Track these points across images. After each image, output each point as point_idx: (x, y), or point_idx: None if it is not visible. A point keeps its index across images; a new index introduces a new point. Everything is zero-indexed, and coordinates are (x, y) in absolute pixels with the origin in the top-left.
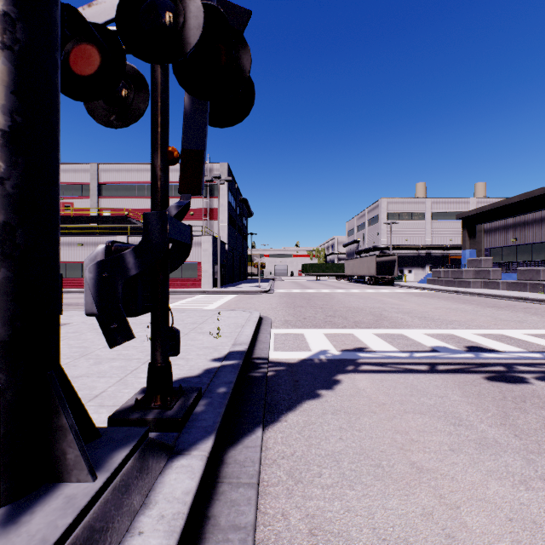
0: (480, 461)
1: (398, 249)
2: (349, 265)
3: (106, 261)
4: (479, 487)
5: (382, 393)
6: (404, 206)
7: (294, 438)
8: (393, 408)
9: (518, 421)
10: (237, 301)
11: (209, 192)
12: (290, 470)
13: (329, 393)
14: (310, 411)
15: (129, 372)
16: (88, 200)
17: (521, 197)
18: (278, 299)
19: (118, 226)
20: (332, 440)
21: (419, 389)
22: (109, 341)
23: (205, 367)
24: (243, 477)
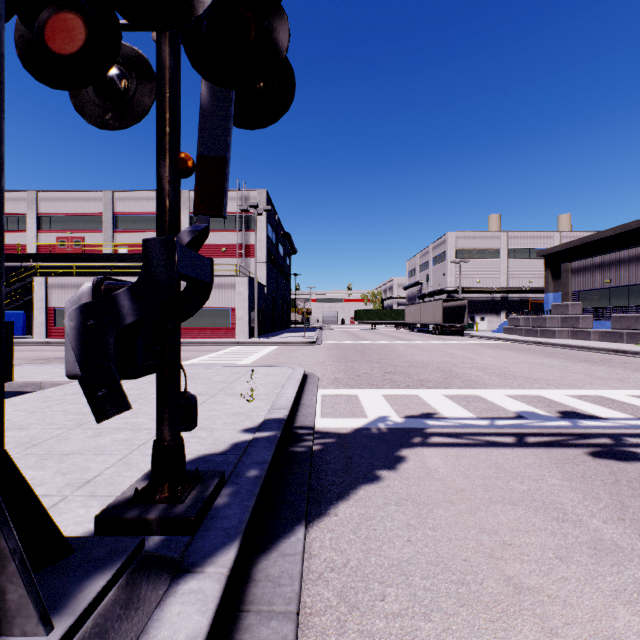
0: (599, 576)
1: (469, 293)
2: (411, 311)
3: (92, 305)
4: (604, 617)
5: (460, 475)
6: (476, 241)
7: (347, 541)
8: (476, 496)
9: (639, 514)
10: (277, 354)
11: (244, 225)
12: (342, 589)
13: (392, 475)
14: (367, 501)
15: (135, 447)
16: (102, 234)
17: (615, 231)
18: (326, 352)
19: (136, 264)
20: (398, 543)
21: (506, 469)
22: (96, 412)
23: (233, 440)
24: (276, 602)
